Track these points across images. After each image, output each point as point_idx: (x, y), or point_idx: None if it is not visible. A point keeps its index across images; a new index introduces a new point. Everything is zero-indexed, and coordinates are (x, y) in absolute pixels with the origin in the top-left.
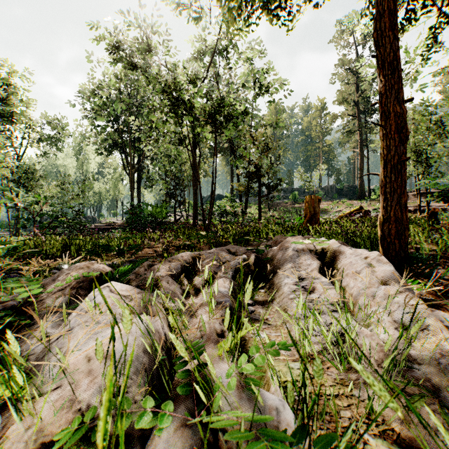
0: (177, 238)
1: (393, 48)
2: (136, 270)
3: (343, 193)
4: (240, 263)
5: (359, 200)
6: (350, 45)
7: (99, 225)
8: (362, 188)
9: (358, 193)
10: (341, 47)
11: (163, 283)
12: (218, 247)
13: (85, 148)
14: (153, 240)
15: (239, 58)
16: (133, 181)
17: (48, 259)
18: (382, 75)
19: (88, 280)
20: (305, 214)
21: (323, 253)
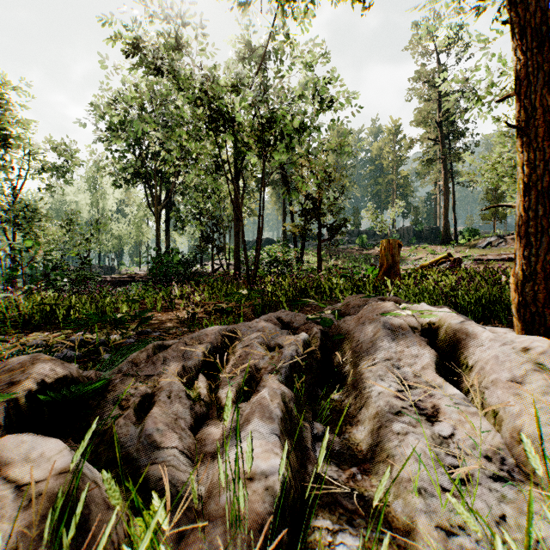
0: (212, 295)
1: (540, 5)
2: (135, 355)
3: (422, 236)
4: (298, 351)
5: (444, 246)
6: (432, 51)
7: (116, 277)
8: (447, 230)
9: (442, 236)
10: (420, 54)
11: (159, 399)
12: (266, 308)
13: (99, 180)
14: (181, 297)
15: (293, 64)
16: (159, 221)
17: (25, 329)
18: (519, 50)
19: (8, 403)
20: (381, 264)
21: (431, 331)
